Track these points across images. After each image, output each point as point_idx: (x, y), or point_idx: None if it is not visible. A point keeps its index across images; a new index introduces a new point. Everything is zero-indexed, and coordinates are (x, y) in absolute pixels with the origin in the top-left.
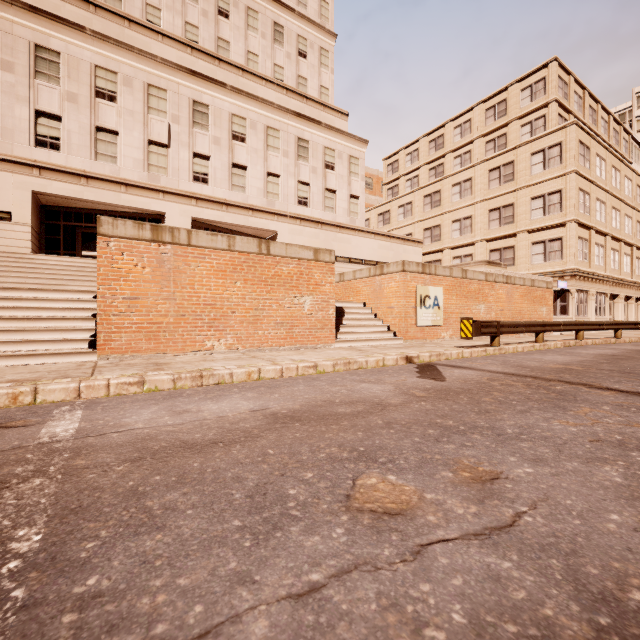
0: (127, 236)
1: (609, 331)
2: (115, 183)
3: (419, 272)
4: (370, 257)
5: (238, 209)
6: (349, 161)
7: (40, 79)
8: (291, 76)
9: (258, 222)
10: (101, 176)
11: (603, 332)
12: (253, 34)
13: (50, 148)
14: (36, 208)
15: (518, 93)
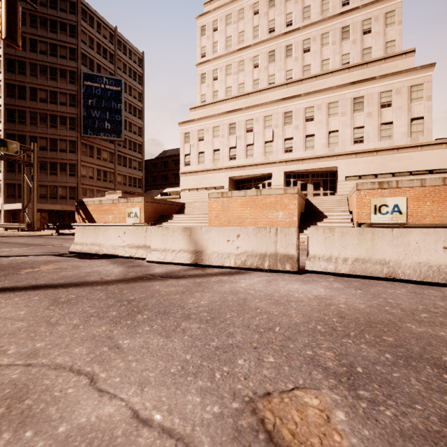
0: (215, 197)
1: None
2: (252, 166)
3: (375, 188)
4: (440, 166)
5: (309, 160)
6: (409, 91)
7: (230, 136)
8: (356, 54)
9: (322, 164)
10: (248, 164)
11: None
12: (326, 48)
13: (233, 159)
14: (232, 182)
15: None
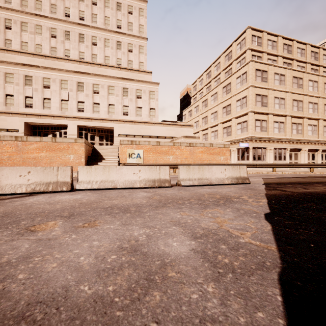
0: (8, 140)
1: (293, 169)
2: (49, 116)
3: (129, 144)
4: (161, 134)
5: (96, 120)
6: (149, 93)
7: (26, 86)
8: (125, 61)
9: (104, 124)
10: (45, 114)
11: (280, 169)
12: (107, 49)
13: (30, 107)
14: (28, 127)
15: (236, 47)
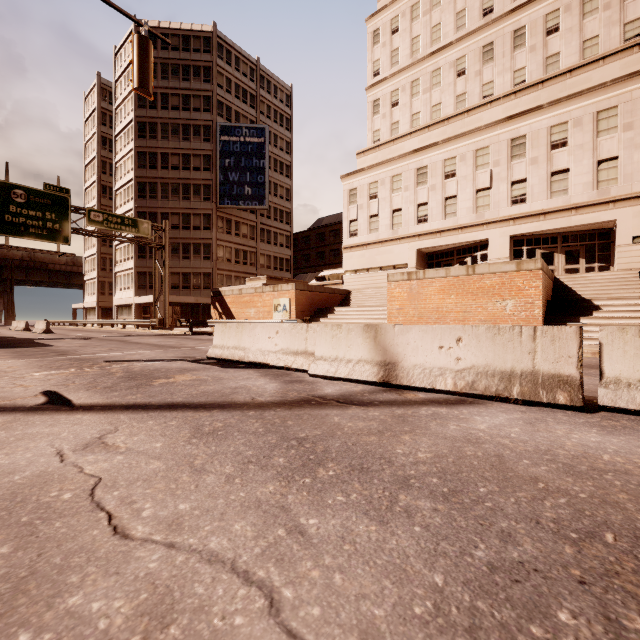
0: (398, 280)
1: None
2: (455, 230)
3: None
4: None
5: (557, 213)
6: None
7: (419, 186)
8: None
9: (584, 218)
10: (447, 228)
11: None
12: (590, 18)
13: (423, 222)
14: (421, 257)
15: None
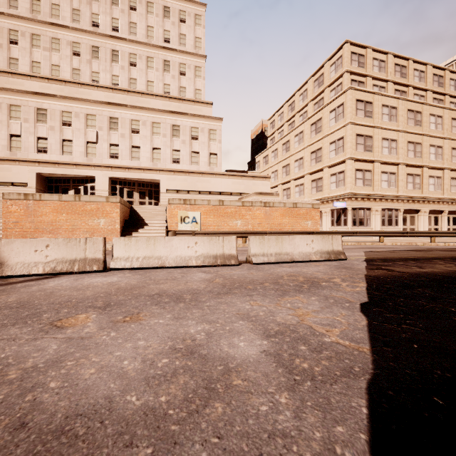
0: (14, 199)
1: (408, 238)
2: (71, 164)
3: (181, 204)
4: (225, 190)
5: (135, 170)
6: (209, 133)
7: (39, 123)
8: (175, 88)
9: (147, 176)
10: (64, 162)
11: (390, 238)
12: (151, 71)
13: (43, 152)
14: (41, 179)
15: (329, 68)
